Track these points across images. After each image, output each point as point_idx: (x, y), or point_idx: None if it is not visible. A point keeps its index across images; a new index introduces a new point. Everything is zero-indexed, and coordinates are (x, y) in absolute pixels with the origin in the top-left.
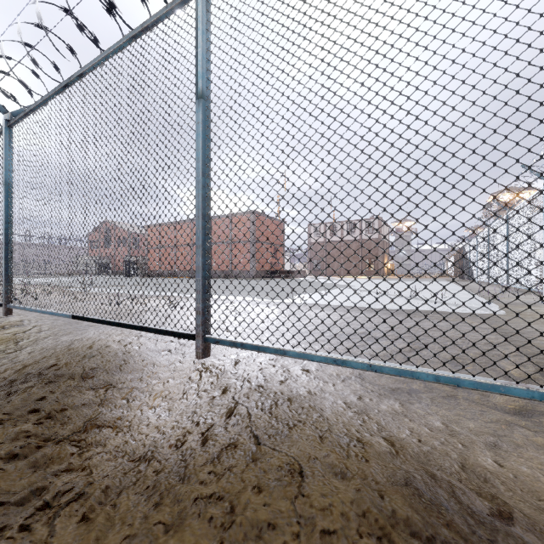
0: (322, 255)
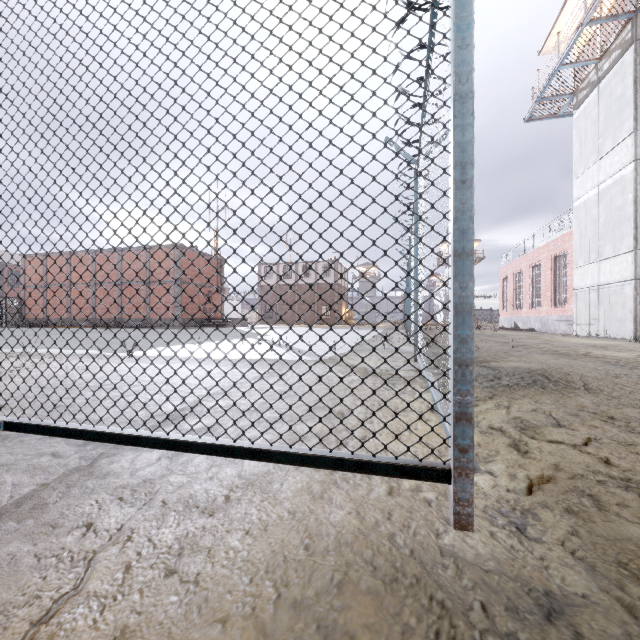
0: (274, 300)
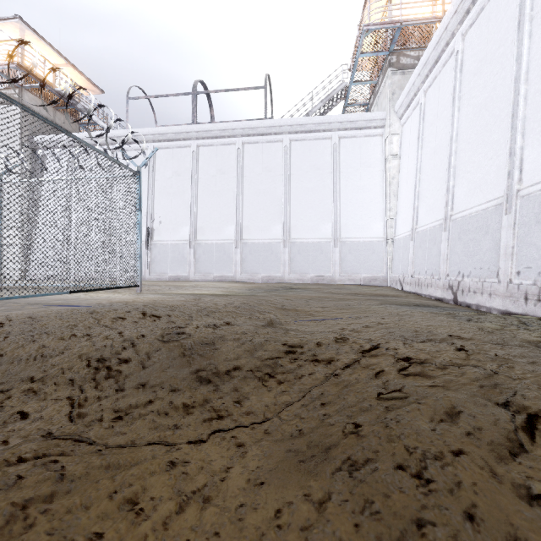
0: None
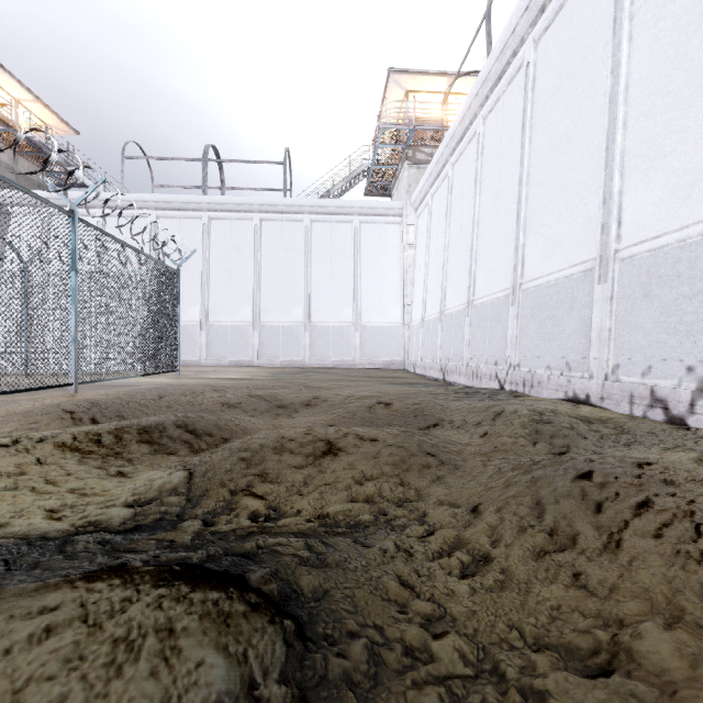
0: None
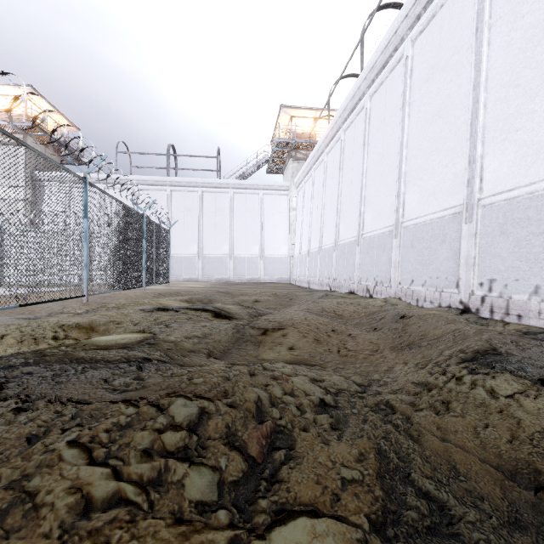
0: None
